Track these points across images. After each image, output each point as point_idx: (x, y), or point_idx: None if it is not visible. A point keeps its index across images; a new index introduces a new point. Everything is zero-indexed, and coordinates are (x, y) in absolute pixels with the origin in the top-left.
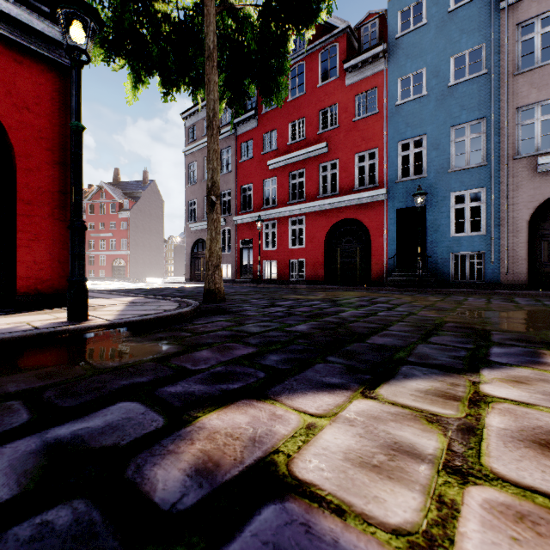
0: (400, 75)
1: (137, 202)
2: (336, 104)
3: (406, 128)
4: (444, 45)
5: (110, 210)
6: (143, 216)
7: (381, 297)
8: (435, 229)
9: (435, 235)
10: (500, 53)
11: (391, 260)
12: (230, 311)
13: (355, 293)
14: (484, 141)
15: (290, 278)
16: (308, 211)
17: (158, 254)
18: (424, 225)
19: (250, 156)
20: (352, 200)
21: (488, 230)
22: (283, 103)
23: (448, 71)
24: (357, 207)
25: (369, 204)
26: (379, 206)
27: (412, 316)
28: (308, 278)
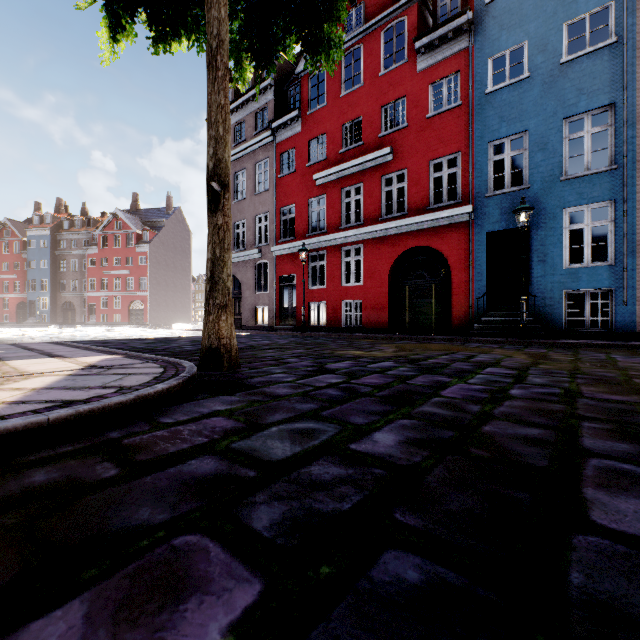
0: (492, 52)
1: (159, 233)
2: (404, 97)
3: (499, 123)
4: (554, 8)
5: (126, 243)
6: (166, 250)
7: (480, 354)
8: (541, 258)
9: (541, 267)
10: (637, 13)
11: (479, 301)
12: (248, 385)
13: (436, 346)
14: (612, 136)
15: (343, 324)
16: (366, 238)
17: (184, 296)
18: (524, 254)
19: (292, 169)
20: (426, 222)
21: (619, 259)
22: (336, 69)
23: (559, 43)
24: (433, 231)
25: (449, 226)
26: (462, 229)
27: (583, 400)
28: (367, 324)
